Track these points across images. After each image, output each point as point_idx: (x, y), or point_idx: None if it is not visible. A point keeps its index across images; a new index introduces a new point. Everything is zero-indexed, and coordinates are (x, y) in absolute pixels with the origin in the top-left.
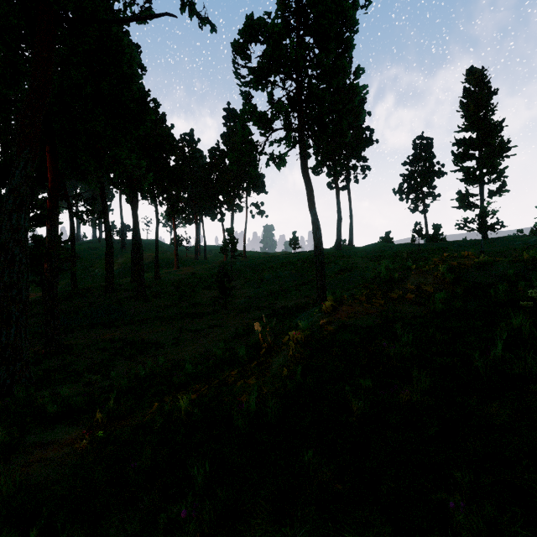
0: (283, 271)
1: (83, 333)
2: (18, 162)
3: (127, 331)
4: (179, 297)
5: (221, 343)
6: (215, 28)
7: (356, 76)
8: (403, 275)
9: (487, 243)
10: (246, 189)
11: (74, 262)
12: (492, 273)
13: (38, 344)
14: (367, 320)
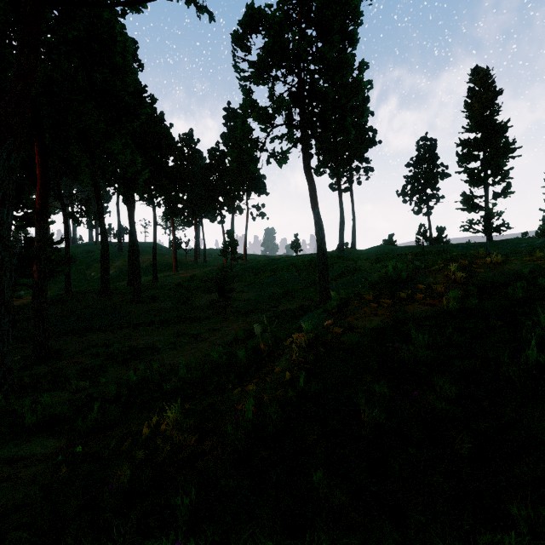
0: (284, 274)
1: (75, 337)
2: (1, 153)
3: (121, 335)
4: (177, 300)
5: (220, 347)
6: (213, 18)
7: (360, 71)
8: (411, 275)
9: (492, 246)
10: (246, 190)
11: (68, 264)
12: (506, 272)
13: (27, 349)
14: (376, 322)
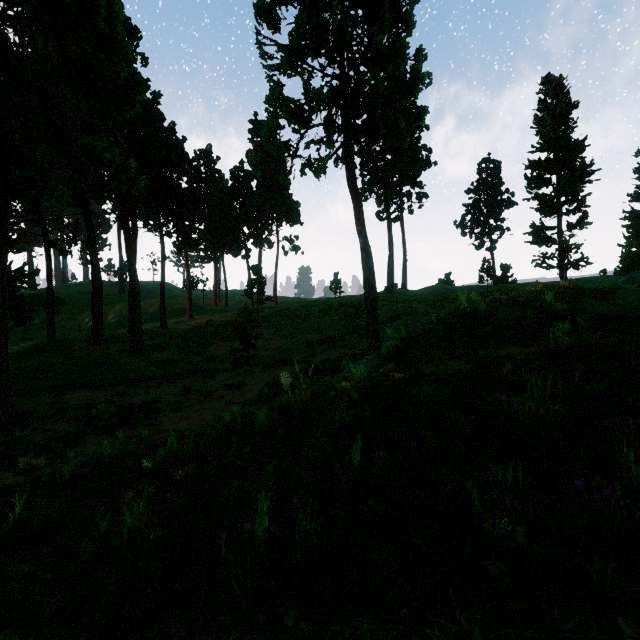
0: (322, 317)
1: (50, 397)
2: None
3: (111, 393)
4: (189, 350)
5: (236, 407)
6: None
7: (417, 60)
8: (492, 308)
9: None
10: (277, 218)
11: (51, 306)
12: (617, 302)
13: None
14: (454, 367)
